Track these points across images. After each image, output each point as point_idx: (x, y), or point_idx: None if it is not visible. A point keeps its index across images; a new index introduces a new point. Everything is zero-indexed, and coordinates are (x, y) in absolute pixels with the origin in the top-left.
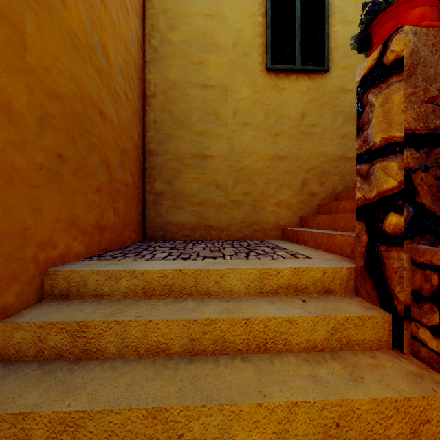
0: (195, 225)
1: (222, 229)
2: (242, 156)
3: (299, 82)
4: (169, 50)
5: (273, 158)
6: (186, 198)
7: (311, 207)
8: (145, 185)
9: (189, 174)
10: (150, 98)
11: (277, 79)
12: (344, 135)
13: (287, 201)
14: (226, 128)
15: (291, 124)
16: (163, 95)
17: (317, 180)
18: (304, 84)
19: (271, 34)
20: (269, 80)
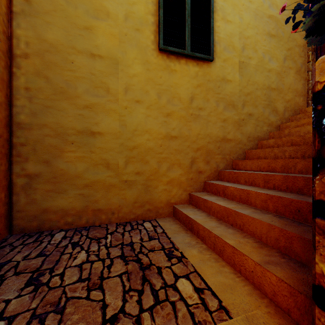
0: (81, 209)
1: (112, 212)
2: (134, 134)
3: (188, 67)
4: (47, 5)
5: (165, 137)
6: (69, 180)
7: (198, 184)
8: (12, 166)
9: (73, 152)
10: (19, 58)
11: (169, 60)
12: (225, 119)
13: (177, 179)
14: (117, 104)
15: (182, 106)
16: (38, 58)
17: (204, 159)
18: (193, 69)
19: (163, 14)
20: (161, 60)
